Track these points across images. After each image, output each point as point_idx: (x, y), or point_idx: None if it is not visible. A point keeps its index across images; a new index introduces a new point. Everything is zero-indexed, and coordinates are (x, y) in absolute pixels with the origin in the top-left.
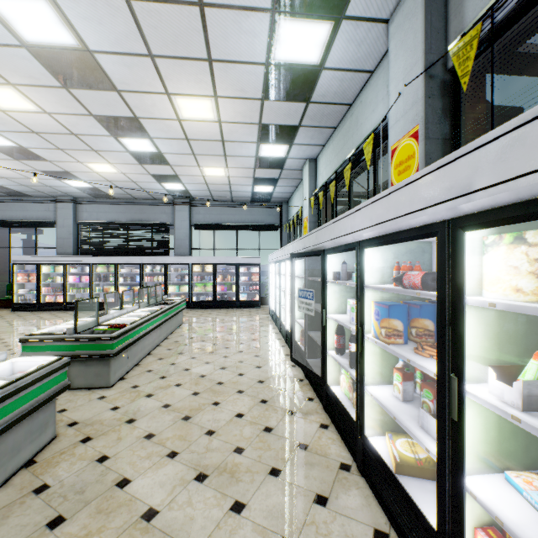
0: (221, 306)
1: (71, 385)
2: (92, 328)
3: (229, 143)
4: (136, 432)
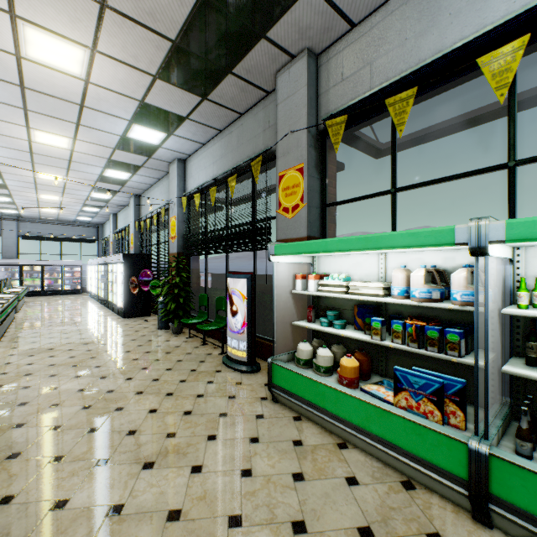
0: (49, 294)
1: None
2: (3, 293)
3: (65, 205)
4: (44, 315)
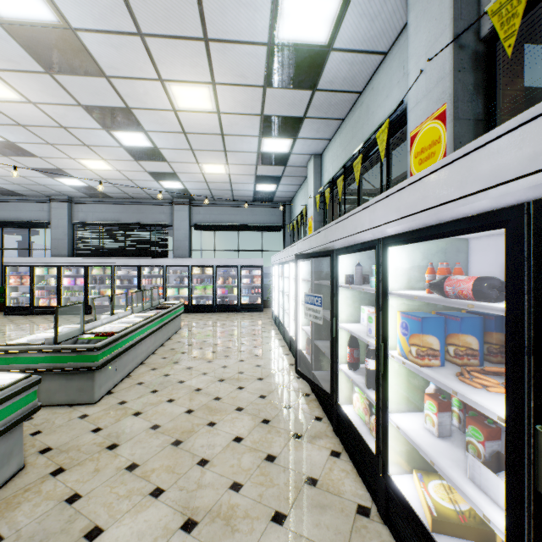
0: (222, 310)
1: (51, 401)
2: (76, 336)
3: (229, 137)
4: (117, 461)
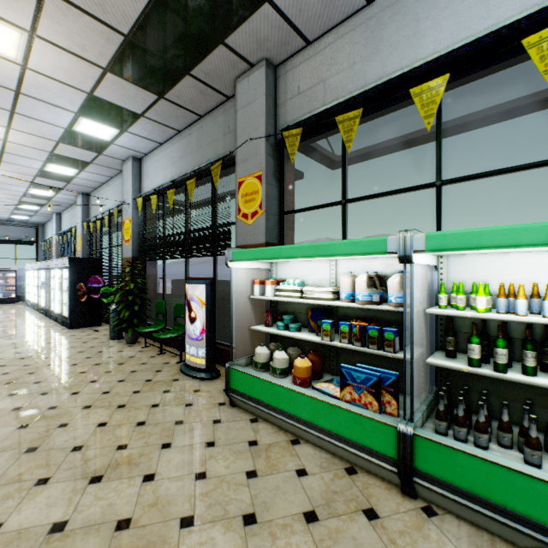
0: None
1: None
2: None
3: None
4: None
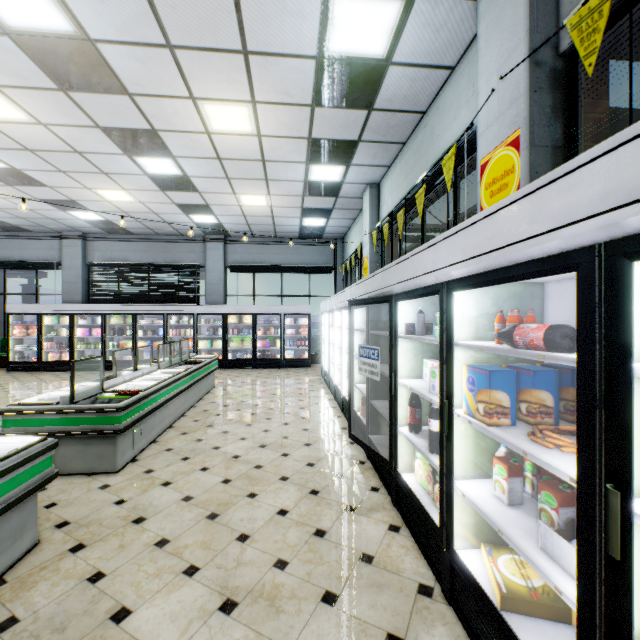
0: (262, 365)
1: (67, 469)
2: (95, 395)
3: (272, 163)
4: (145, 537)
